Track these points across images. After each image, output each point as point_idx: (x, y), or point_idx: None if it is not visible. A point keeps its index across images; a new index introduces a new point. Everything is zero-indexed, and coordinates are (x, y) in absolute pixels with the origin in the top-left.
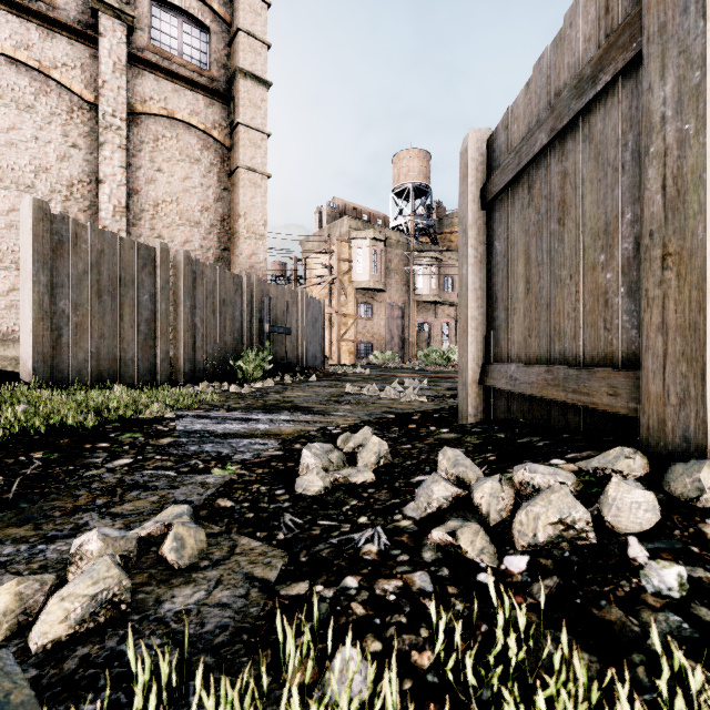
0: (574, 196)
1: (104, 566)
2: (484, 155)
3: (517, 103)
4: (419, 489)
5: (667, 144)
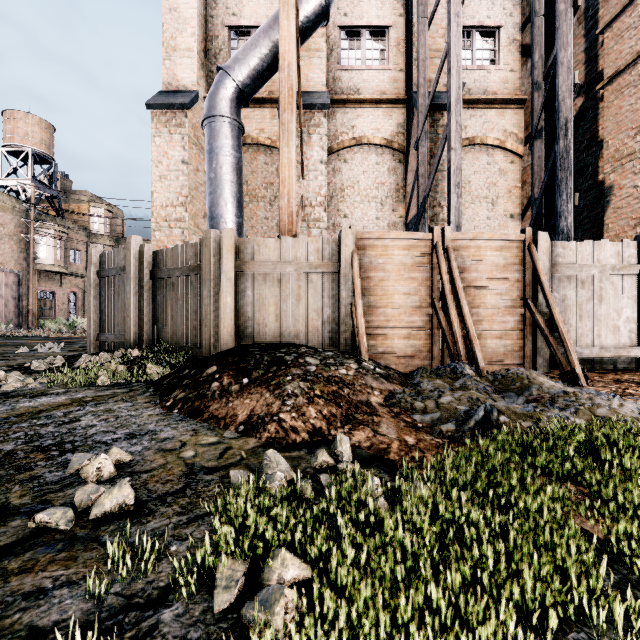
0: (121, 293)
1: (16, 372)
2: (99, 259)
3: (109, 254)
4: (78, 361)
5: (128, 297)
